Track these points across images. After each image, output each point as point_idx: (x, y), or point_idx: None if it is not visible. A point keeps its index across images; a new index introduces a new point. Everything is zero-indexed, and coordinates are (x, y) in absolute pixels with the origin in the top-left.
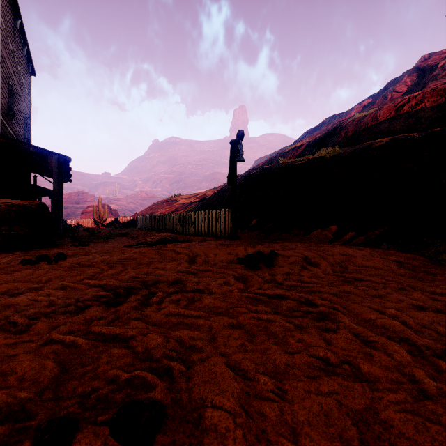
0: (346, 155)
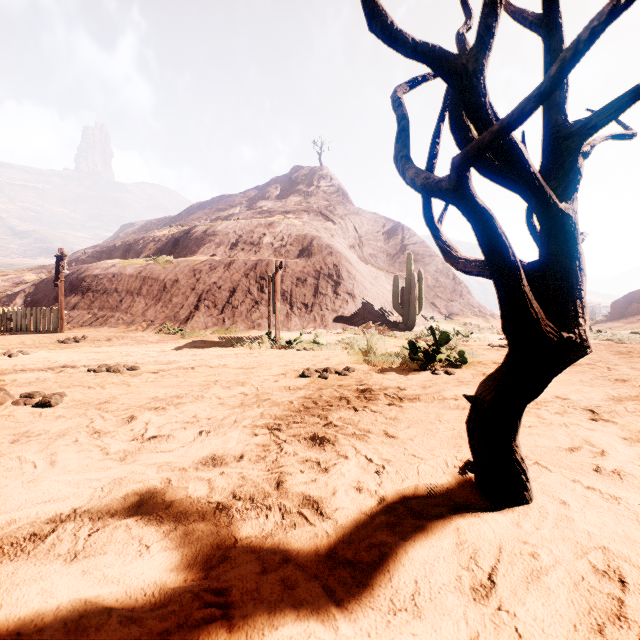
0: (174, 267)
